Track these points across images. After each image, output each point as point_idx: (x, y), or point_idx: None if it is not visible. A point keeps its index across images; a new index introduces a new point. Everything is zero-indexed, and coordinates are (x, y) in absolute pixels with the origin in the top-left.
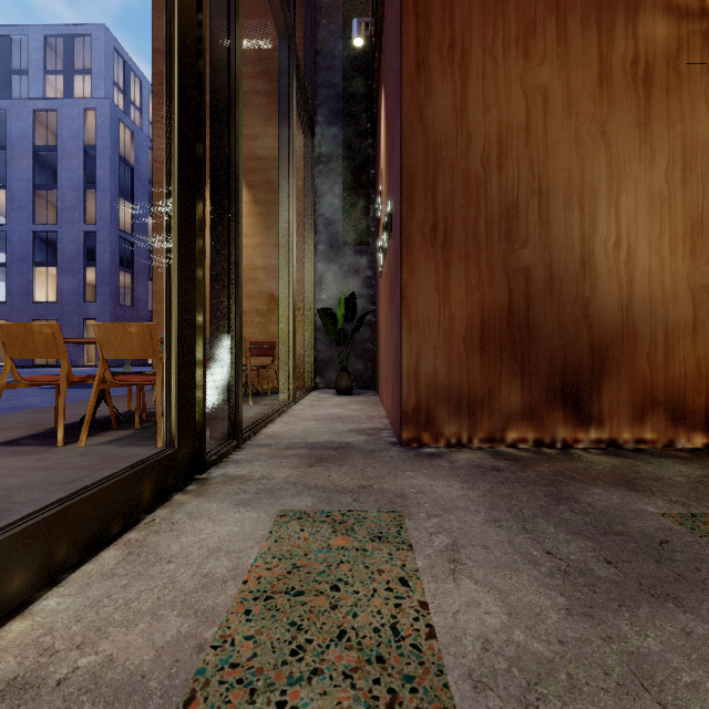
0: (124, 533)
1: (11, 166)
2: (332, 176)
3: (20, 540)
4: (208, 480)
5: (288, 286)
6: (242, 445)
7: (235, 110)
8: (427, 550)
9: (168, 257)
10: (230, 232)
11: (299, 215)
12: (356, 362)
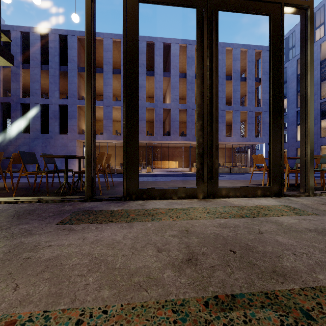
0: (251, 197)
1: (288, 88)
2: None
3: (231, 188)
4: (281, 198)
5: None
6: (311, 196)
7: (307, 74)
8: (302, 217)
9: (269, 138)
10: (306, 119)
11: None
12: None
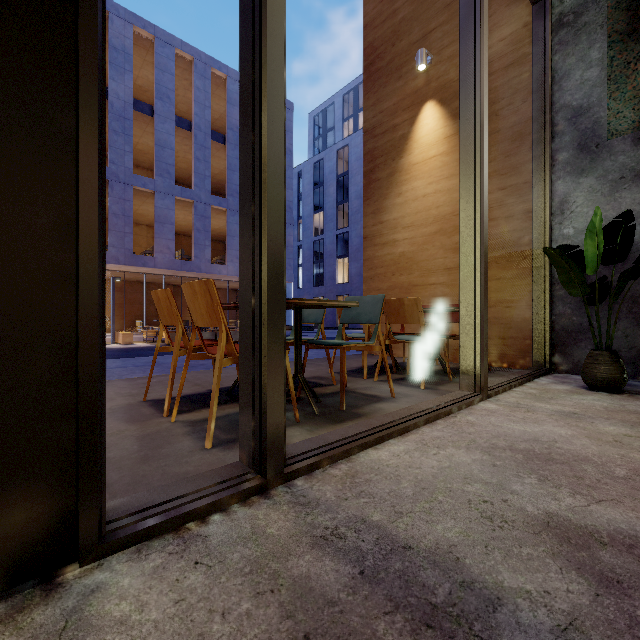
0: None
1: (325, 194)
2: (585, 36)
3: None
4: (43, 600)
5: (474, 215)
6: (276, 487)
7: None
8: None
9: None
10: (255, 103)
11: (524, 122)
12: (637, 334)
